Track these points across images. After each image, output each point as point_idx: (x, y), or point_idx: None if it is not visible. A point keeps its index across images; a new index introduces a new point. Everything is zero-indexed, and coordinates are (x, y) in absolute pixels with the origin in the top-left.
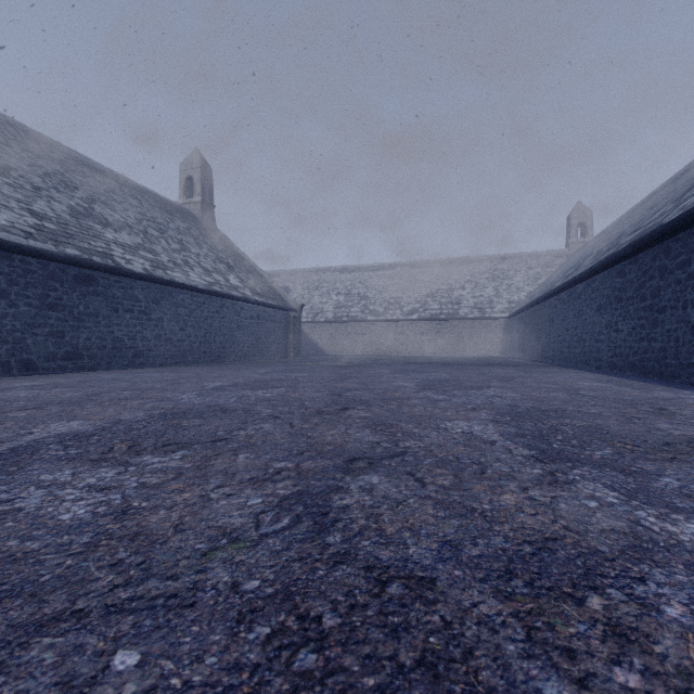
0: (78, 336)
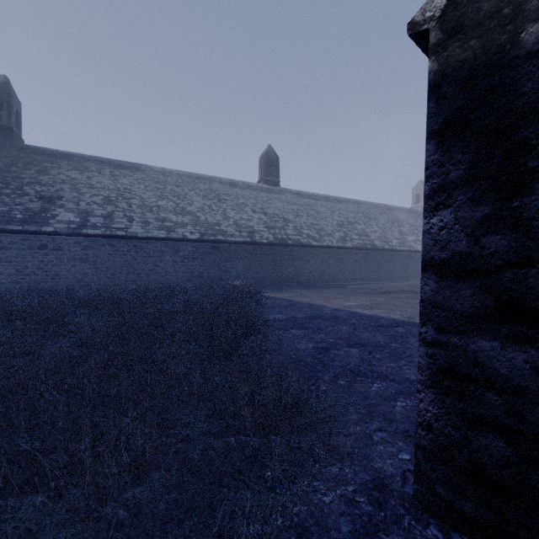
0: (408, 271)
